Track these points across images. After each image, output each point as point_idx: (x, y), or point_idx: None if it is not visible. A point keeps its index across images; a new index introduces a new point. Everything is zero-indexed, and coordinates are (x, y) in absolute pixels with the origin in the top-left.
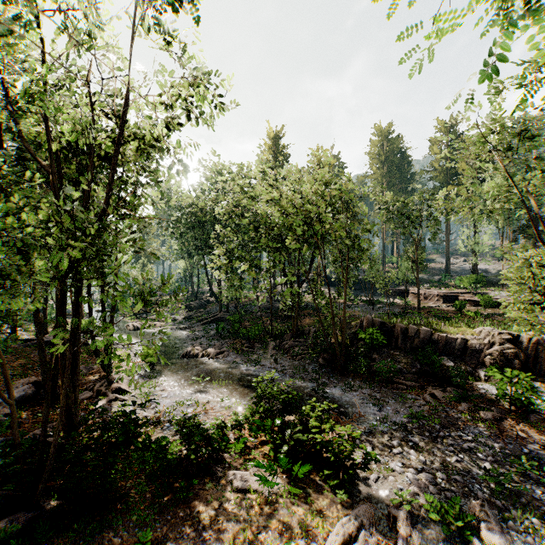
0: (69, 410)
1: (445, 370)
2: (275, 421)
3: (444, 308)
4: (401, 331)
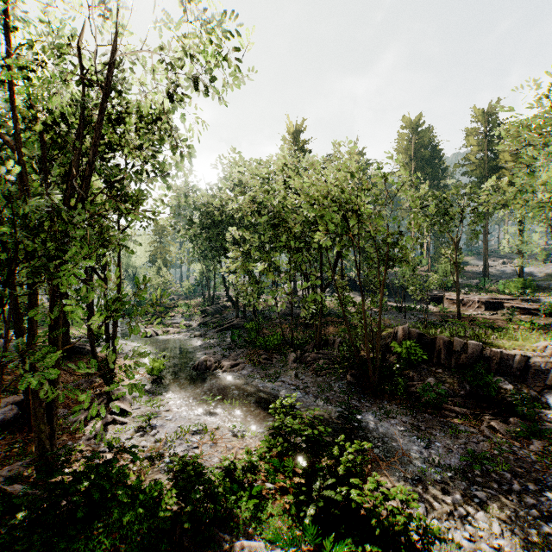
0: (42, 446)
1: (503, 393)
2: (297, 462)
3: (489, 317)
4: (444, 345)
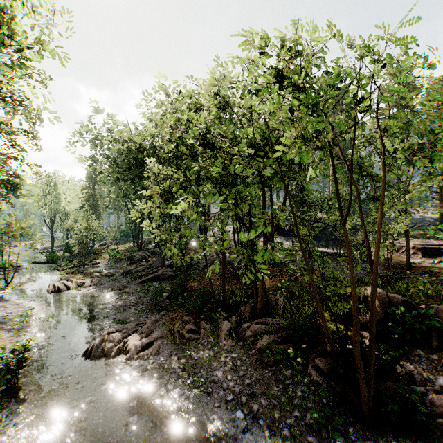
0: None
1: None
2: None
3: (437, 266)
4: None
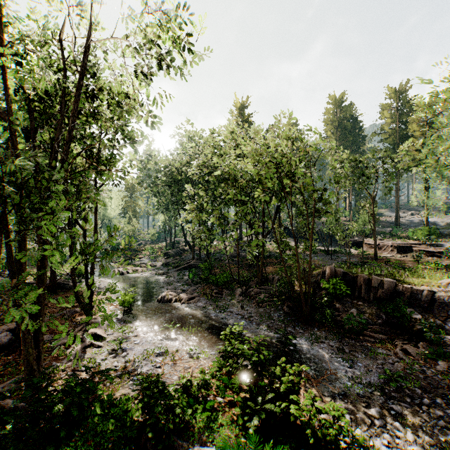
0: (30, 366)
1: (413, 322)
2: (243, 380)
3: (400, 258)
4: (364, 282)
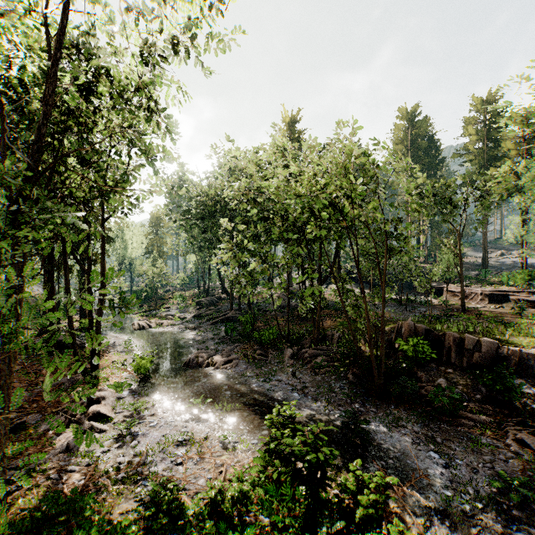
0: None
1: (524, 398)
2: (298, 490)
3: (495, 310)
4: (454, 342)
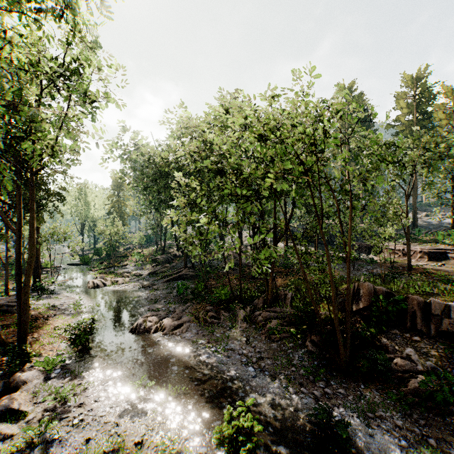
0: None
1: None
2: None
3: (438, 268)
4: (418, 306)
